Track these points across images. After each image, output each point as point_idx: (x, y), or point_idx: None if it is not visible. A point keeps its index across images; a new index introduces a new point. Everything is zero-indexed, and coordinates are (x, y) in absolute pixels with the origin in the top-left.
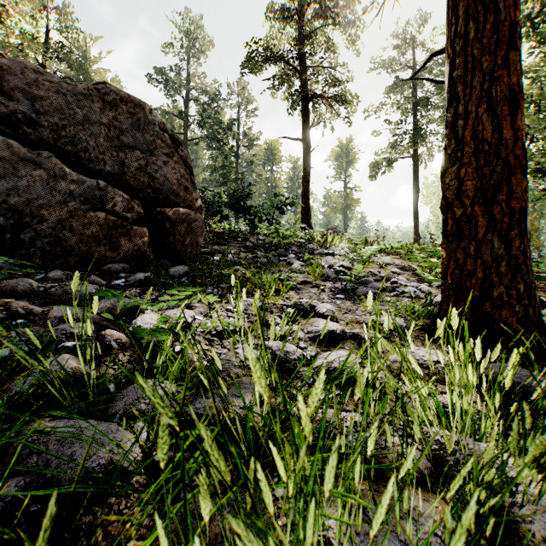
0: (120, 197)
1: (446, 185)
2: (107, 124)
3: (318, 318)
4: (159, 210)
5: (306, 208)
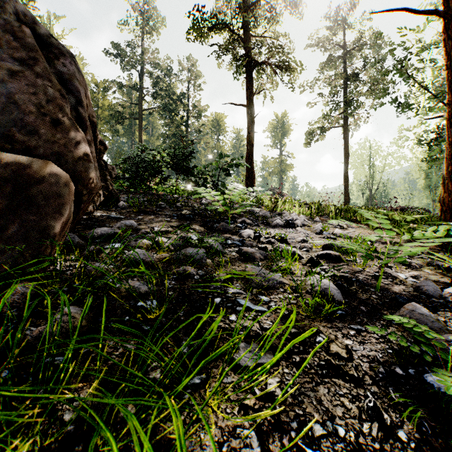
0: None
1: None
2: None
3: None
4: None
5: (250, 171)
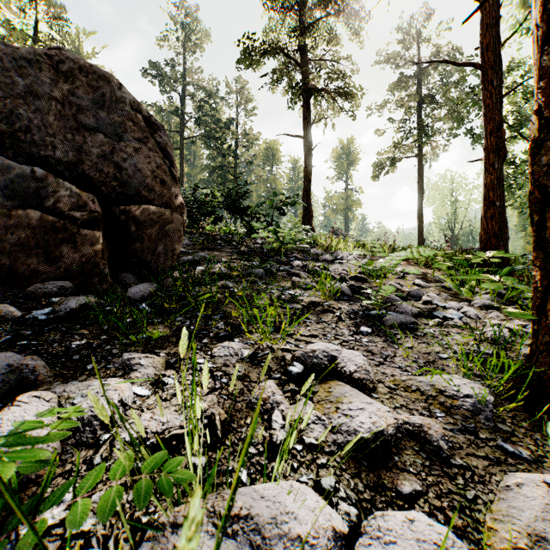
0: (68, 190)
1: (543, 167)
2: (59, 100)
3: (346, 388)
4: (124, 208)
5: (308, 209)
